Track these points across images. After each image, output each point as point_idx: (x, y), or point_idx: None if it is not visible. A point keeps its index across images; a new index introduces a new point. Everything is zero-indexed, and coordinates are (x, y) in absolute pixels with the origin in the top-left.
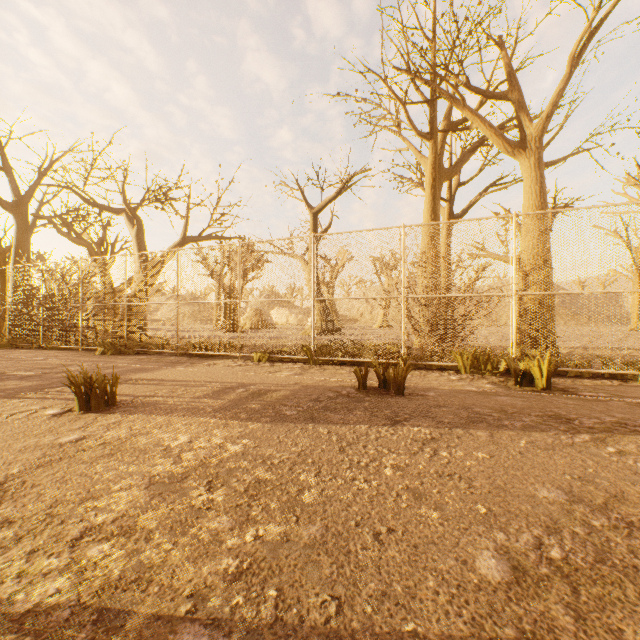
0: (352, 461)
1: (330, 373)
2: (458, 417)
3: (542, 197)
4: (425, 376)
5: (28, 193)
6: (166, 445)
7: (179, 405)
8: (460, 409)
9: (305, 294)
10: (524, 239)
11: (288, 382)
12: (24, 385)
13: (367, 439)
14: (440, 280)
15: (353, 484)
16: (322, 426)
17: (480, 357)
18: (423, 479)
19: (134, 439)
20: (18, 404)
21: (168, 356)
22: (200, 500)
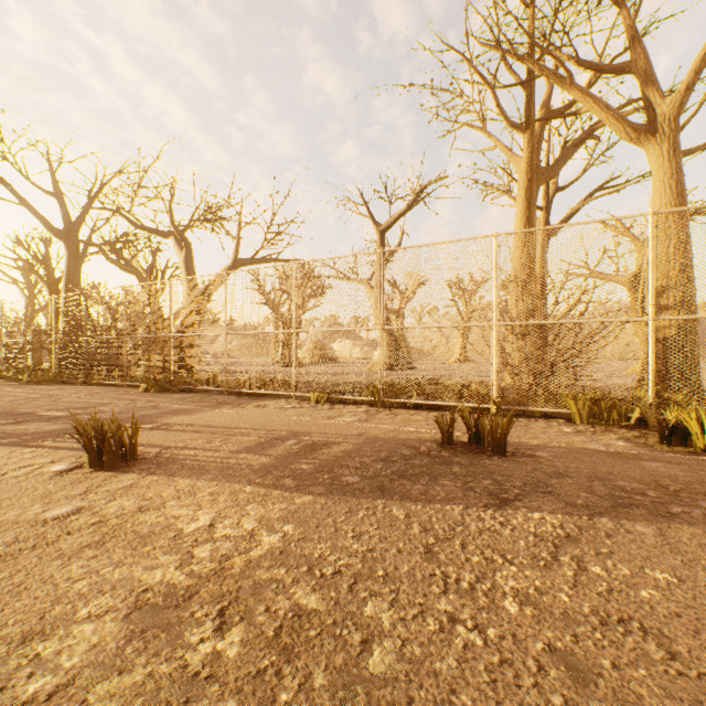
0: (447, 577)
1: (403, 420)
2: (595, 496)
3: (680, 193)
4: (527, 426)
5: (79, 219)
6: (178, 530)
7: (211, 462)
8: (593, 481)
9: (371, 322)
10: (654, 249)
11: (350, 432)
12: (46, 429)
13: (465, 532)
14: (545, 302)
15: (454, 632)
16: (396, 504)
17: (601, 402)
18: (576, 628)
19: (139, 517)
20: (26, 455)
21: (215, 394)
22: (200, 653)
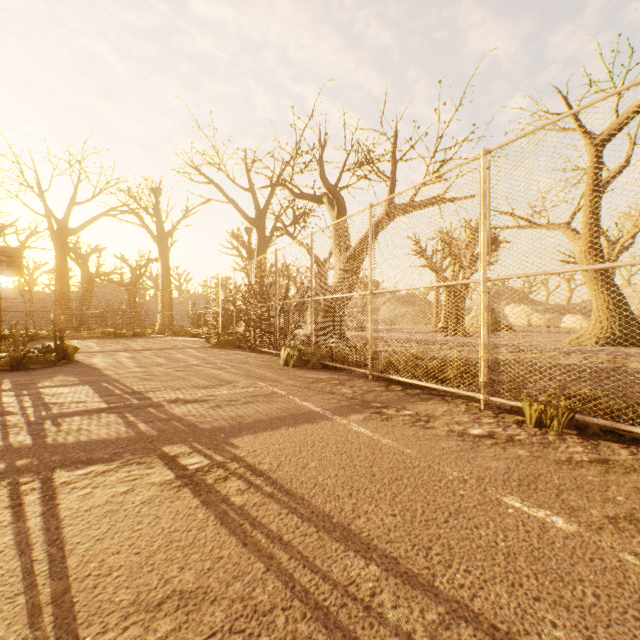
0: None
1: None
2: None
3: None
4: None
5: (265, 207)
6: None
7: None
8: None
9: None
10: None
11: None
12: (85, 437)
13: None
14: None
15: None
16: None
17: None
18: None
19: None
20: None
21: (356, 377)
22: None
